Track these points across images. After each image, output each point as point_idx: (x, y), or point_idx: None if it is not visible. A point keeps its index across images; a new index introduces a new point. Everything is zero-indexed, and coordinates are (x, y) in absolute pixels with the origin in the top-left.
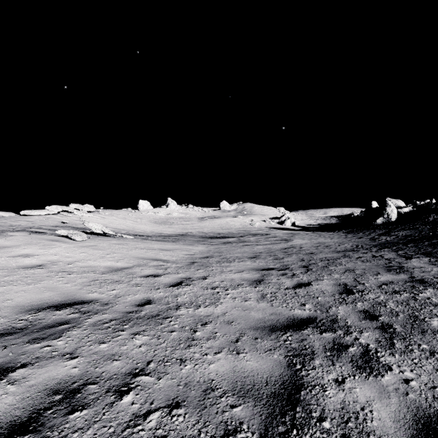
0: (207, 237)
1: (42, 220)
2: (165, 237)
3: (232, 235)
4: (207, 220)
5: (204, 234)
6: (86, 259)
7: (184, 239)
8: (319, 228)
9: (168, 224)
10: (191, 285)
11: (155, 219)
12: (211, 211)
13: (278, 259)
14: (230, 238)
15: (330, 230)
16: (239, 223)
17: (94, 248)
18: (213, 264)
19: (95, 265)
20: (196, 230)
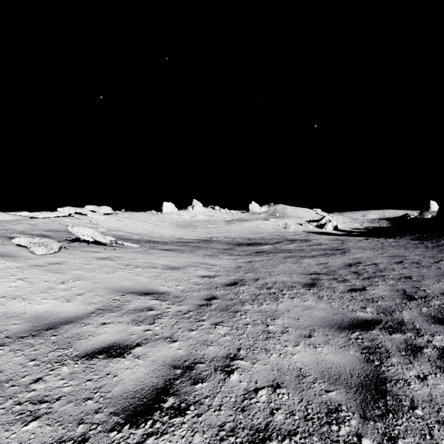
0: (234, 243)
1: (47, 223)
2: (183, 243)
3: (264, 240)
4: (235, 223)
5: (231, 239)
6: (13, 294)
7: (206, 247)
8: (370, 233)
9: (192, 228)
10: (188, 415)
11: (178, 222)
12: (239, 213)
13: (359, 291)
14: (263, 245)
15: (387, 236)
16: (272, 226)
17: (49, 269)
18: (247, 305)
19: (15, 312)
20: (223, 235)
